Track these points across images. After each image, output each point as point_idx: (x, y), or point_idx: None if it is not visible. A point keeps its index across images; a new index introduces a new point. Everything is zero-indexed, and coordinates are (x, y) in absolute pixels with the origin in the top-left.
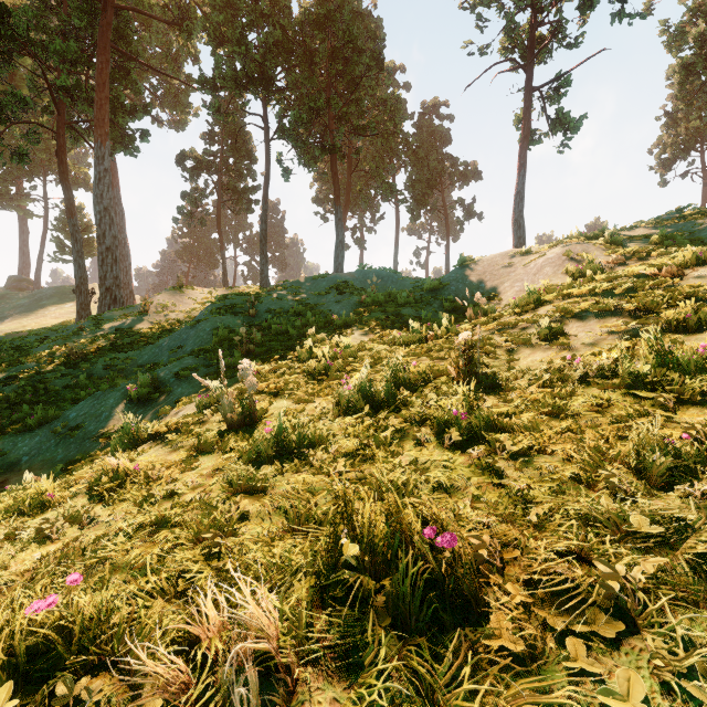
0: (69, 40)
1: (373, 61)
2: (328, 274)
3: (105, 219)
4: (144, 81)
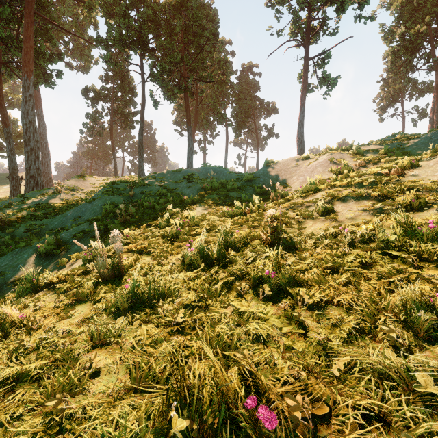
0: (4, 6)
1: (212, 35)
2: (182, 169)
3: (30, 129)
4: (60, 38)
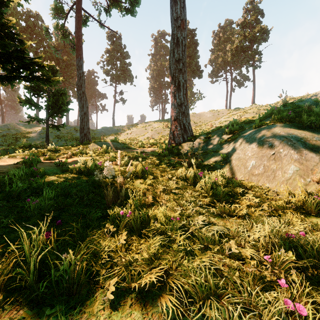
0: None
1: None
2: (69, 125)
3: None
4: None
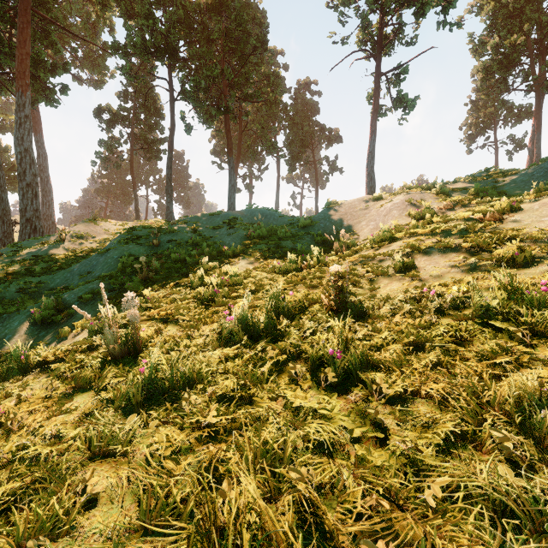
0: None
1: (259, 42)
2: (222, 211)
3: (25, 159)
4: (65, 44)
